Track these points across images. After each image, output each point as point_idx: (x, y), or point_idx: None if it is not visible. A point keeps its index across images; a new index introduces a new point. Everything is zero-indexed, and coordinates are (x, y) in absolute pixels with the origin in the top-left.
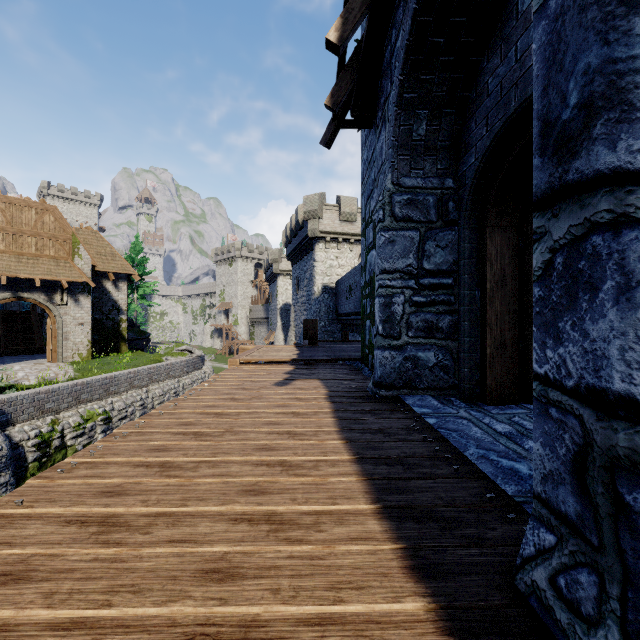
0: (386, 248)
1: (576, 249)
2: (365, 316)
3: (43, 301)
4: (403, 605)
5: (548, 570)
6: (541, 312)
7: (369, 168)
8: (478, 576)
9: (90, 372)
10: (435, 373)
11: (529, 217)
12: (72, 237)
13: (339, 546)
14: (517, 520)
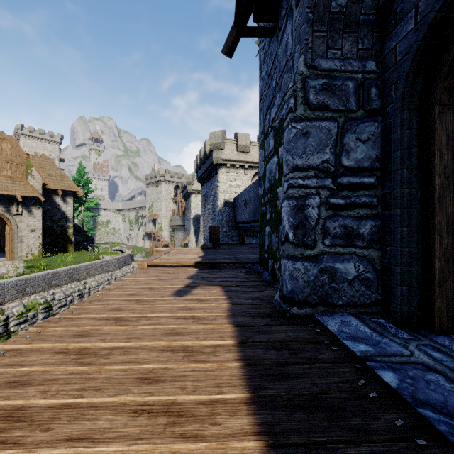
0: (298, 141)
1: None
2: (264, 222)
3: (1, 211)
4: None
5: None
6: None
7: (269, 79)
8: None
9: (37, 268)
10: (355, 287)
11: None
12: (26, 161)
13: None
14: None
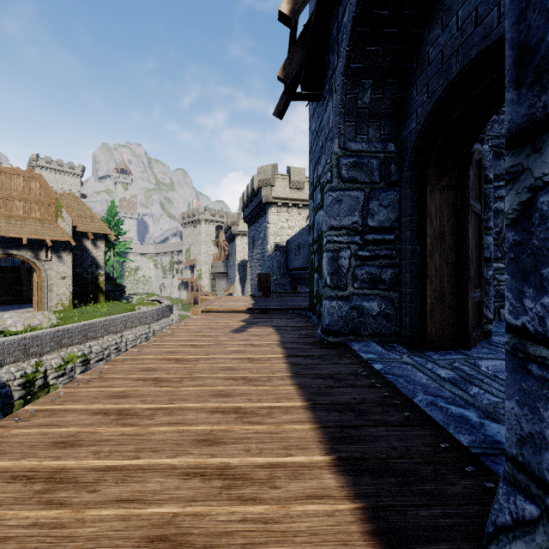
0: (334, 207)
1: None
2: (313, 270)
3: (30, 257)
4: None
5: (531, 546)
6: (517, 258)
7: (317, 137)
8: (445, 544)
9: (71, 320)
10: (378, 321)
11: (466, 177)
12: (56, 201)
13: (295, 506)
14: (475, 473)
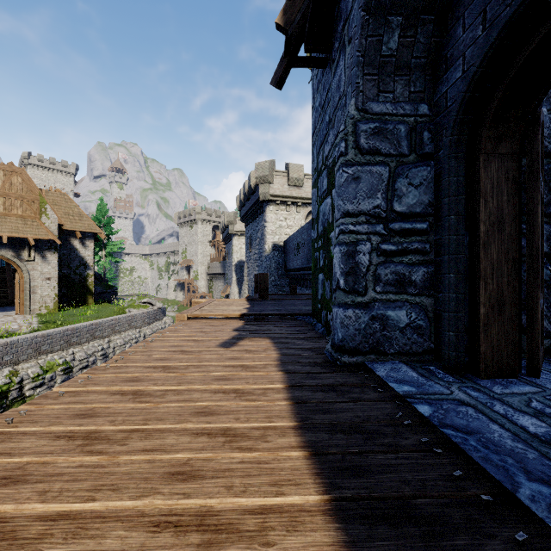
0: (349, 186)
1: None
2: (317, 269)
3: (11, 257)
4: None
5: None
6: None
7: (322, 112)
8: None
9: (54, 324)
10: (407, 335)
11: (534, 142)
12: (39, 198)
13: None
14: None
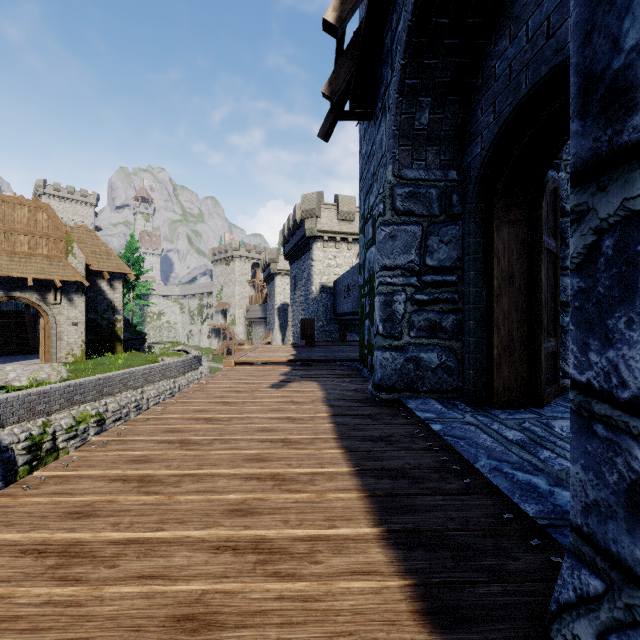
0: (387, 243)
1: (634, 227)
2: (364, 315)
3: (36, 300)
4: None
5: (595, 625)
6: (582, 307)
7: (368, 162)
8: (504, 623)
9: (84, 373)
10: (438, 375)
11: (538, 210)
12: (66, 235)
13: (337, 583)
14: (541, 547)
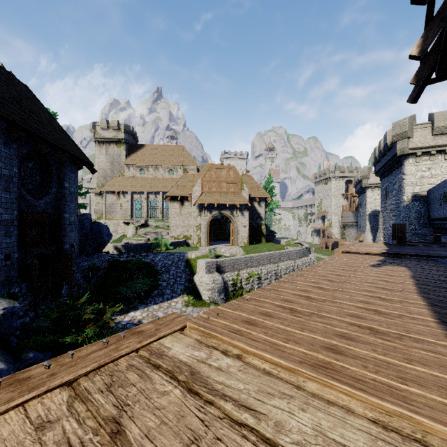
0: None
1: None
2: None
3: (229, 214)
4: (441, 342)
5: None
6: None
7: None
8: None
9: (250, 252)
10: None
11: None
12: (240, 181)
13: (411, 324)
14: None
